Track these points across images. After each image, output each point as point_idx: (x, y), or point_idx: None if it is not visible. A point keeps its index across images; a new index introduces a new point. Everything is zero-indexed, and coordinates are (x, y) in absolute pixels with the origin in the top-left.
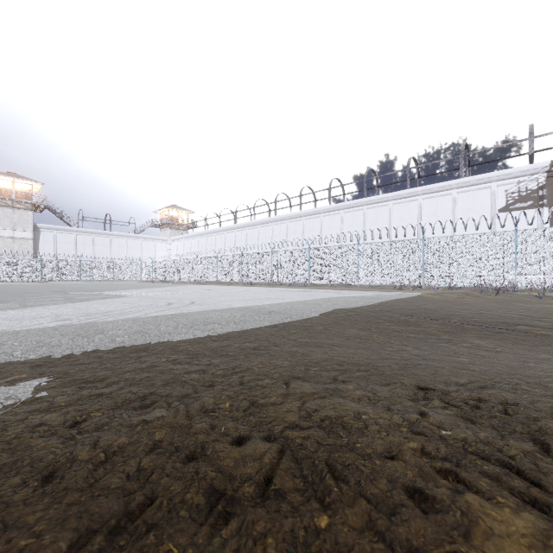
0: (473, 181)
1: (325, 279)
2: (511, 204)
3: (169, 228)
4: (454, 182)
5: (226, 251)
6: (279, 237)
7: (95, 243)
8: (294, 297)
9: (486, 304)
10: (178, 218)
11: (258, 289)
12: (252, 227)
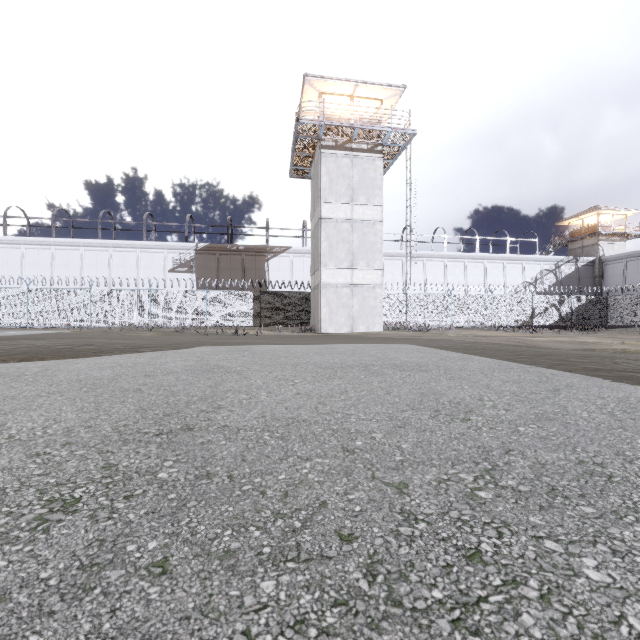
0: (151, 245)
1: None
2: (176, 268)
3: None
4: (138, 243)
5: None
6: None
7: None
8: None
9: (90, 334)
10: None
11: None
12: None
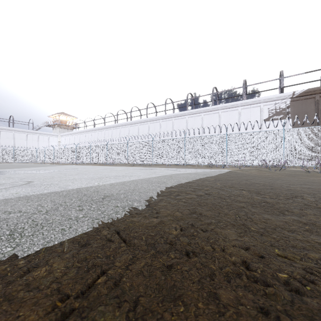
0: (250, 102)
1: (163, 161)
2: (271, 116)
3: (59, 127)
4: (239, 102)
5: (98, 143)
6: (133, 134)
7: (0, 136)
8: (140, 174)
9: (289, 178)
10: (66, 121)
11: (115, 167)
12: (116, 128)
